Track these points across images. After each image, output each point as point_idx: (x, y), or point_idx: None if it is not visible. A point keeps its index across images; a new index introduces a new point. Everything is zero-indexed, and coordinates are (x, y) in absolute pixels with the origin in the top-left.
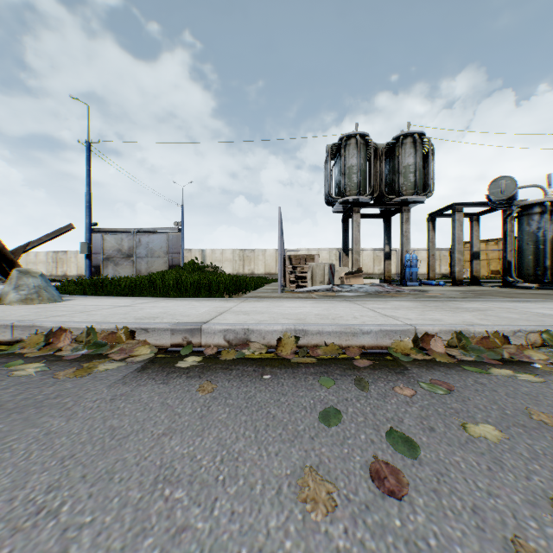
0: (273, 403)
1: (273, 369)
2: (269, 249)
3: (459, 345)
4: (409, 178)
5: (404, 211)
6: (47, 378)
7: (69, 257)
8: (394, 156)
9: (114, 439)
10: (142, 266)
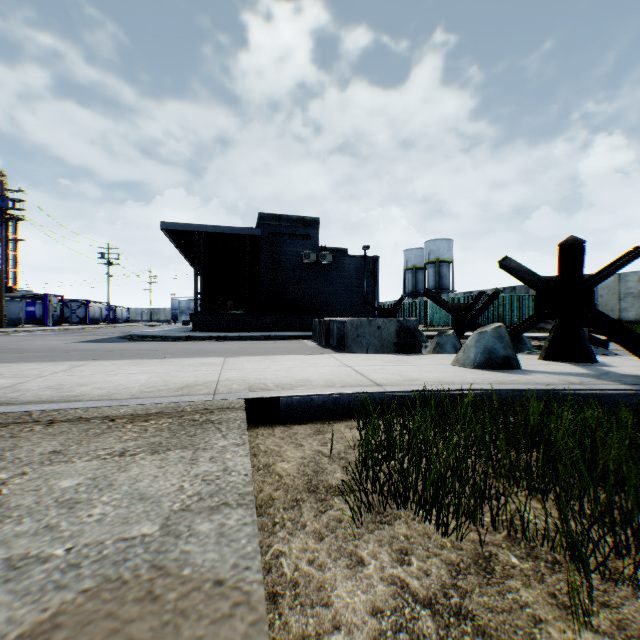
0: None
1: None
2: None
3: None
4: None
5: None
6: None
7: None
8: None
9: None
10: None
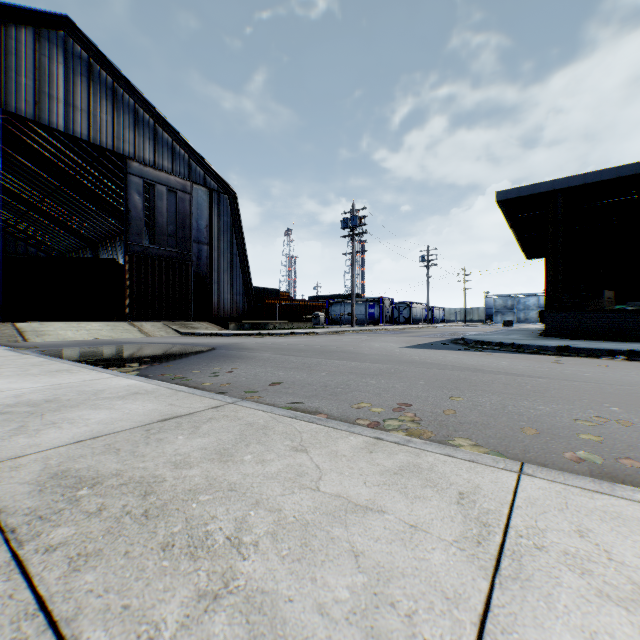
0: None
1: None
2: None
3: None
4: None
5: None
6: None
7: None
8: None
9: None
10: None
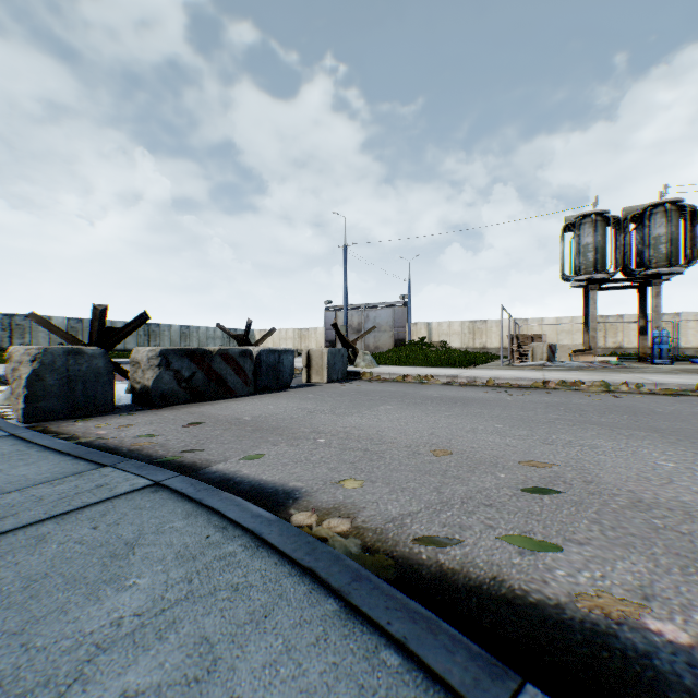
0: (481, 389)
1: (483, 386)
2: (504, 319)
3: (561, 385)
4: (658, 250)
5: (653, 284)
6: (419, 384)
7: (309, 333)
8: (642, 226)
9: (448, 389)
10: (369, 341)
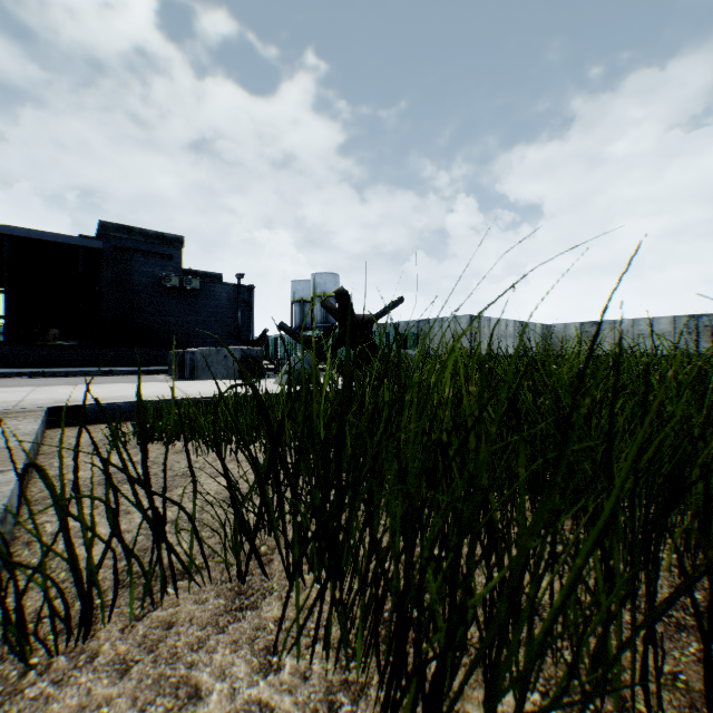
0: None
1: None
2: None
3: None
4: None
5: None
6: None
7: None
8: None
9: None
10: None
